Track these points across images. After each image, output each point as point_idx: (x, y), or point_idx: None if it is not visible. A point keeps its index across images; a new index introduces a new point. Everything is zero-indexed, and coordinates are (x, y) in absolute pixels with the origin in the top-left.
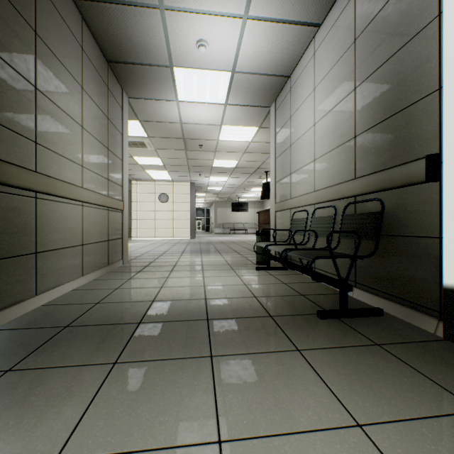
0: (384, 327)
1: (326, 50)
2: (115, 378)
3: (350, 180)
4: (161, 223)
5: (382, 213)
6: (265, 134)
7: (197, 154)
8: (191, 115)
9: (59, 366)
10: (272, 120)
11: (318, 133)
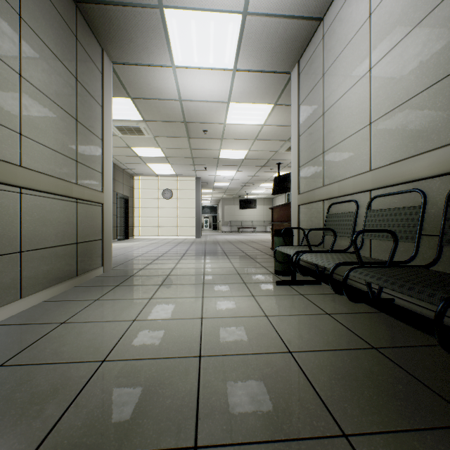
0: None
1: None
2: None
3: None
4: (165, 221)
5: None
6: (281, 114)
7: (201, 142)
8: (192, 88)
9: None
10: (293, 88)
11: (378, 80)
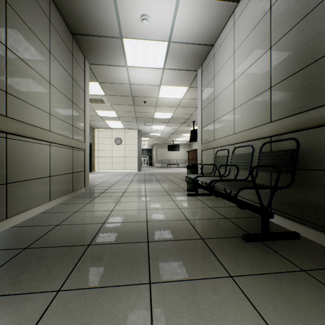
0: (304, 251)
1: (244, 20)
2: (55, 310)
3: (267, 123)
4: (116, 160)
5: (298, 150)
6: (193, 92)
7: (142, 108)
8: (137, 77)
9: (5, 294)
10: (199, 80)
11: (237, 87)
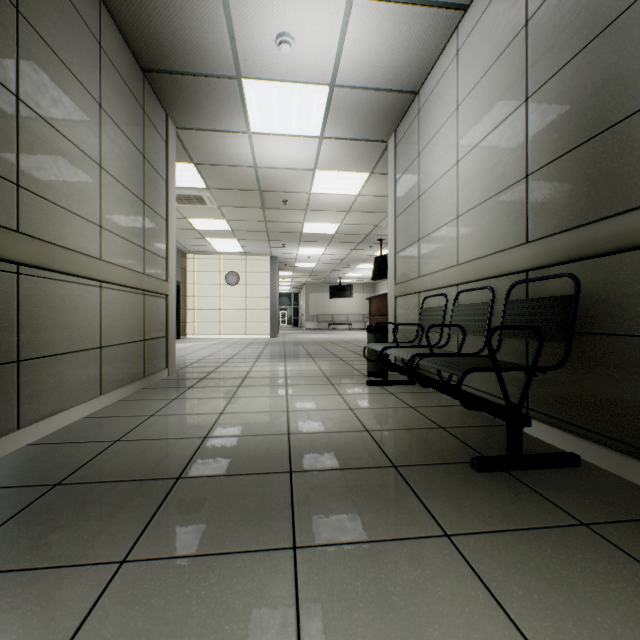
0: (587, 488)
1: (477, 45)
2: (118, 597)
3: (519, 245)
4: (229, 315)
5: (577, 297)
6: (379, 183)
7: (280, 214)
8: (271, 154)
9: (23, 568)
10: (390, 160)
11: (463, 175)
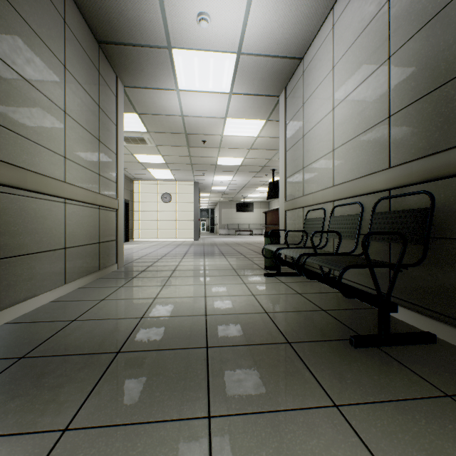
0: (445, 363)
1: (349, 19)
2: None
3: (384, 170)
4: (164, 224)
5: (433, 209)
6: (273, 128)
7: (200, 151)
8: (193, 106)
9: None
10: (281, 110)
11: (338, 118)
